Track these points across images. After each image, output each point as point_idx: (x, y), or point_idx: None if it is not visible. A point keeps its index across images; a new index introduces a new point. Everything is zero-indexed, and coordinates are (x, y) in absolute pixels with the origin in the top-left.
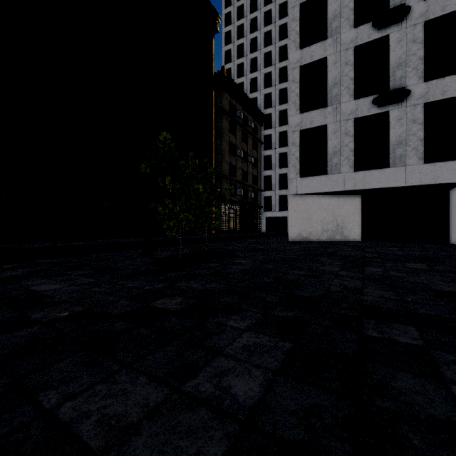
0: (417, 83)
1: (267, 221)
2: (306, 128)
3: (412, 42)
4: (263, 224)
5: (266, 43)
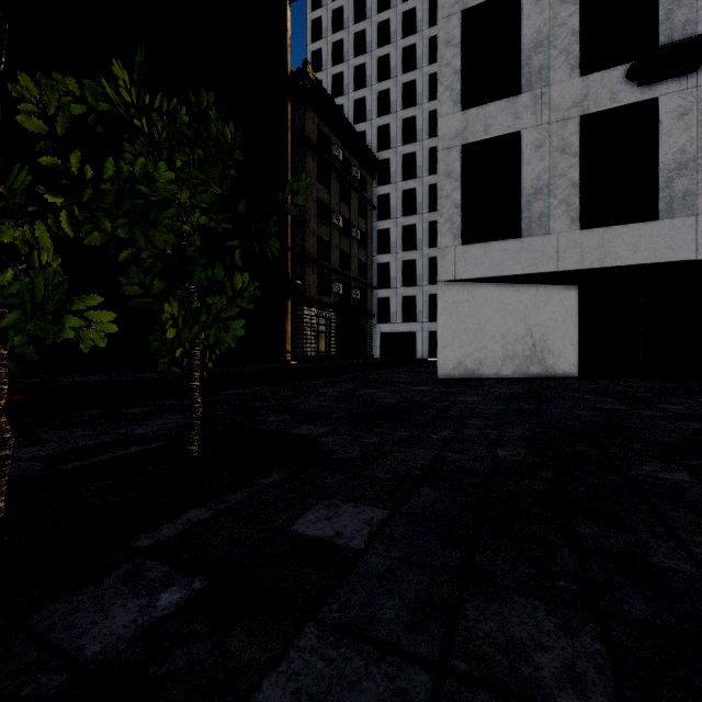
0: None
1: (383, 339)
2: (474, 141)
3: None
4: (377, 345)
5: (381, 41)
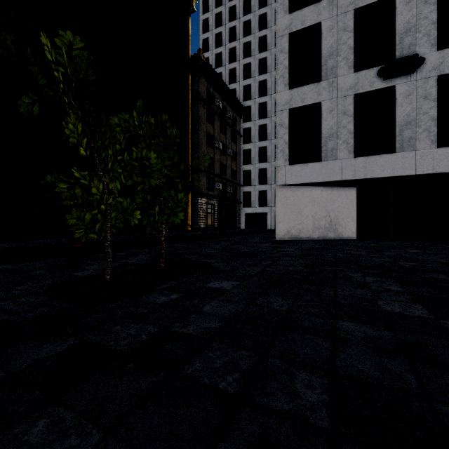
0: (429, 52)
1: (246, 217)
2: (296, 107)
3: (423, 3)
4: (243, 221)
5: (246, 33)
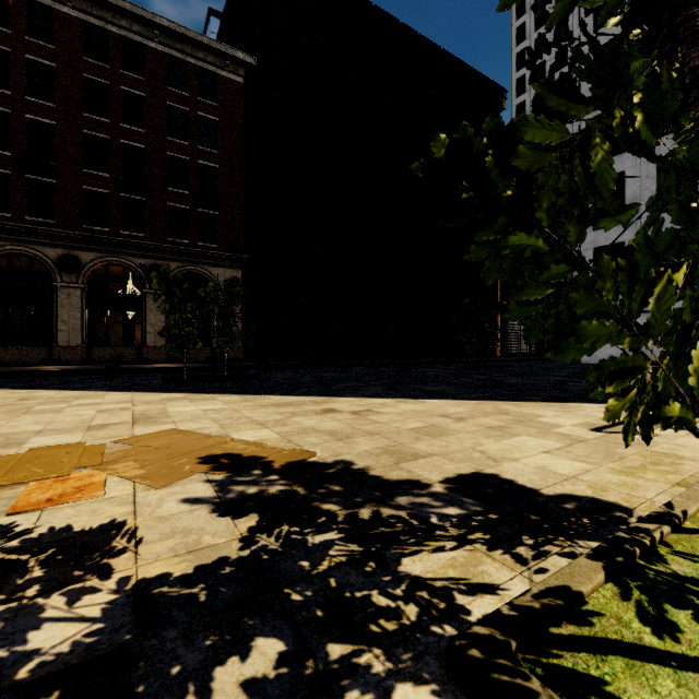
0: None
1: None
2: (600, 246)
3: None
4: None
5: None
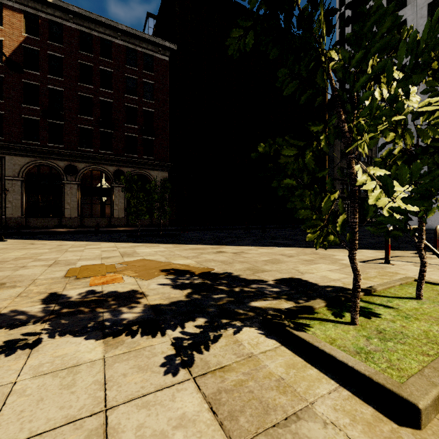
0: None
1: None
2: None
3: None
4: None
5: None
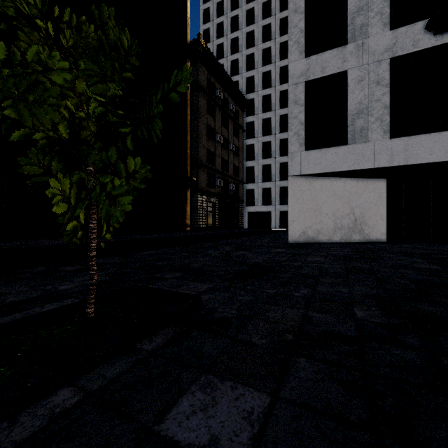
0: None
1: (249, 216)
2: (314, 78)
3: None
4: (245, 220)
5: (248, 22)
